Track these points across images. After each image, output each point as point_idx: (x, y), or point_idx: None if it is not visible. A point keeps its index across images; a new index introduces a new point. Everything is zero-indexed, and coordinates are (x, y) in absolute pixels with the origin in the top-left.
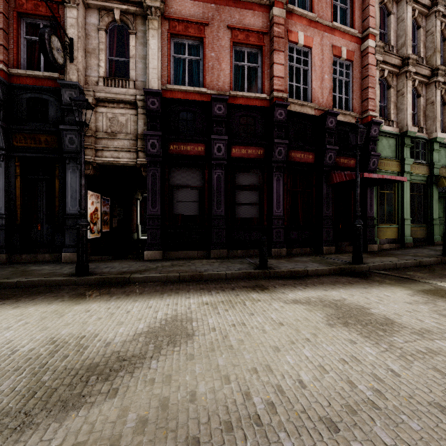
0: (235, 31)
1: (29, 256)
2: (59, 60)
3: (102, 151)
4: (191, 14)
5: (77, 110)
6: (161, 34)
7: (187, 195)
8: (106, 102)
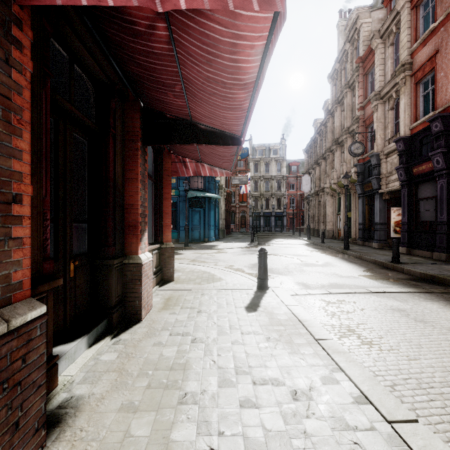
0: None
1: (367, 243)
2: (359, 152)
3: (388, 184)
4: (427, 55)
5: (376, 166)
6: (410, 90)
7: (427, 205)
8: (390, 153)
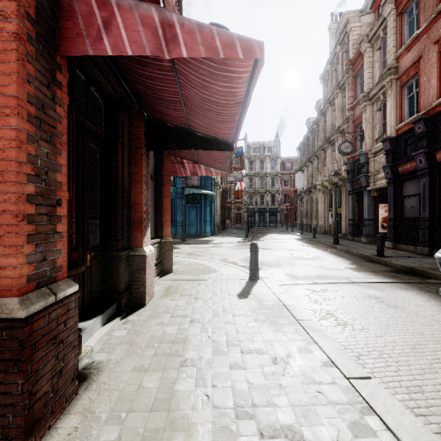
0: (440, 39)
1: (356, 238)
2: (348, 151)
3: (376, 182)
4: (411, 60)
5: (364, 165)
6: (396, 92)
7: (412, 202)
8: (377, 152)
